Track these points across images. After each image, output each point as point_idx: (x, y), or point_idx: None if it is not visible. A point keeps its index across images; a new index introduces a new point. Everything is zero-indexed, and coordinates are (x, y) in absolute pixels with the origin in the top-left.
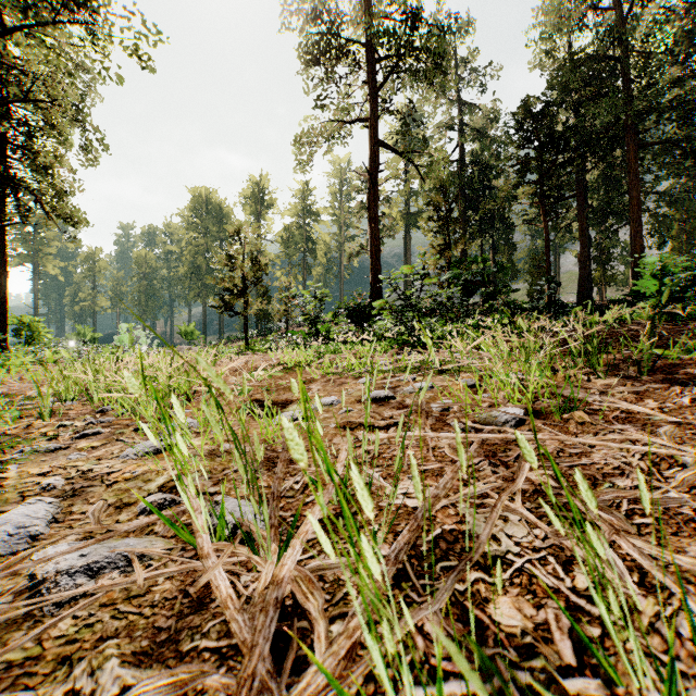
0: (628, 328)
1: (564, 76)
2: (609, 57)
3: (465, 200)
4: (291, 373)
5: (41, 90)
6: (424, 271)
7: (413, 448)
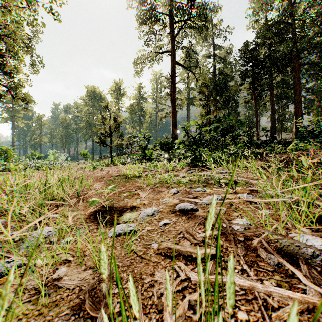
0: (318, 155)
1: (264, 31)
2: (286, 22)
3: (216, 91)
4: (130, 181)
5: (3, 31)
6: (202, 124)
7: (242, 304)
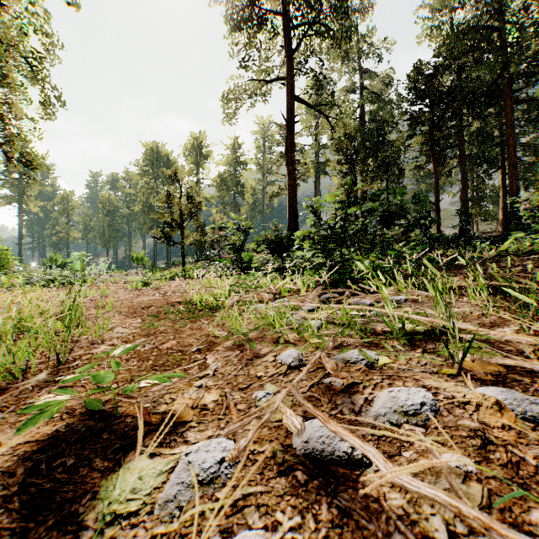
0: None
1: (452, 43)
2: (489, 27)
3: (365, 150)
4: (195, 320)
5: None
6: (348, 199)
7: None
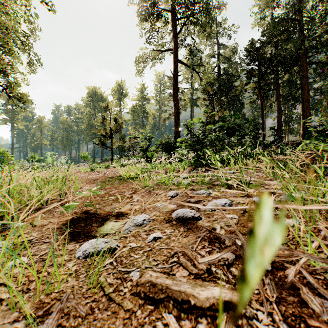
0: None
1: (271, 29)
2: (293, 19)
3: (221, 92)
4: (124, 183)
5: None
6: (206, 121)
7: None
